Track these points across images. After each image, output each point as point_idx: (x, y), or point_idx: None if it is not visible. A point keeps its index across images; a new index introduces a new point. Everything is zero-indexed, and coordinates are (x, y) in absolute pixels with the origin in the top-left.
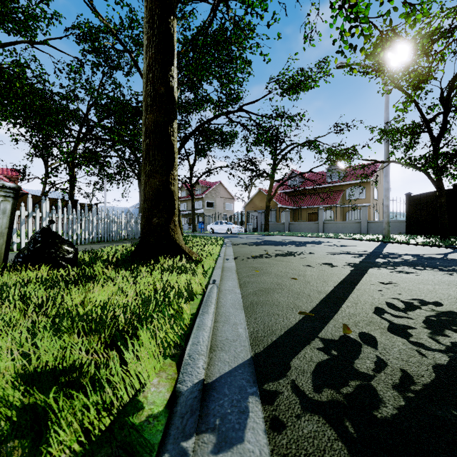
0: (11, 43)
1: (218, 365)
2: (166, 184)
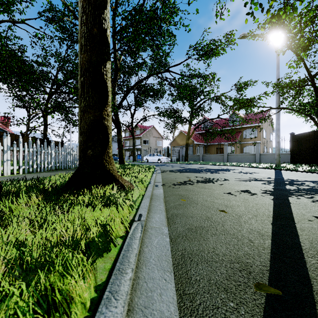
0: None
1: None
2: (100, 119)
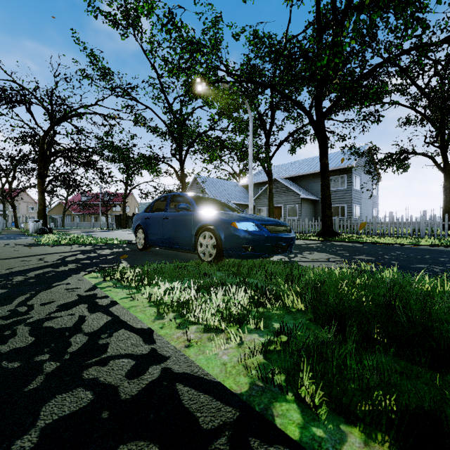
0: None
1: None
2: None
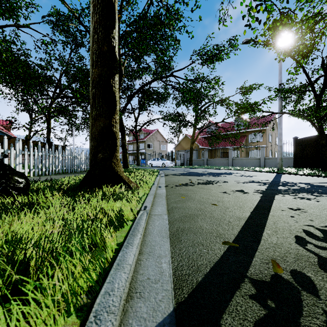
0: (2, 26)
1: (132, 326)
2: (109, 126)
